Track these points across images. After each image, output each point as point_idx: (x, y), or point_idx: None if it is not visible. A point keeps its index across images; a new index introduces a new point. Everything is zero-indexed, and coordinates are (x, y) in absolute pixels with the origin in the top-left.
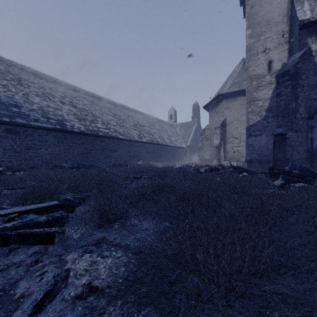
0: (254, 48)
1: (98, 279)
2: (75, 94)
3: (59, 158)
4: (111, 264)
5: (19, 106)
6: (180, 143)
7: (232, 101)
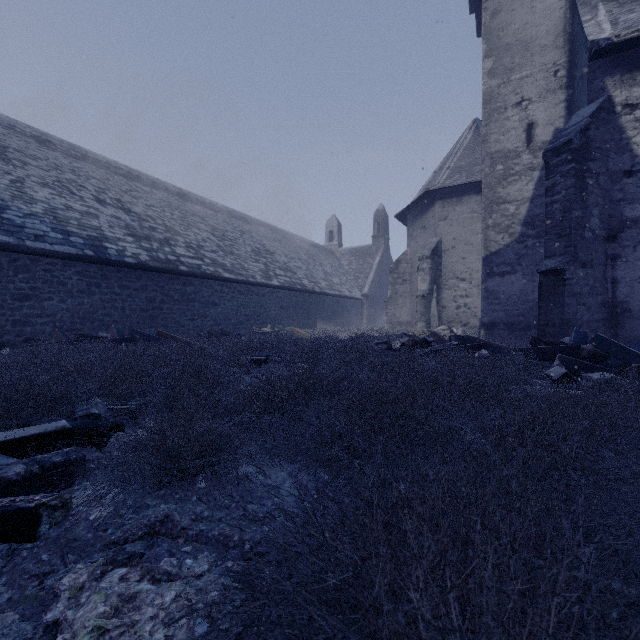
0: (499, 97)
1: None
2: (128, 184)
3: (91, 319)
4: (175, 605)
5: None
6: (349, 289)
7: (454, 204)
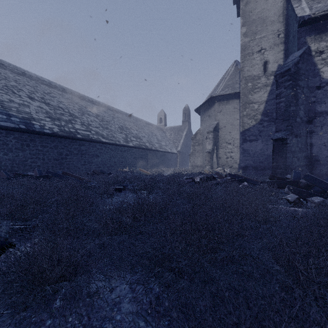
0: (249, 47)
1: None
2: (49, 89)
3: (23, 164)
4: None
5: None
6: (170, 148)
7: (225, 104)
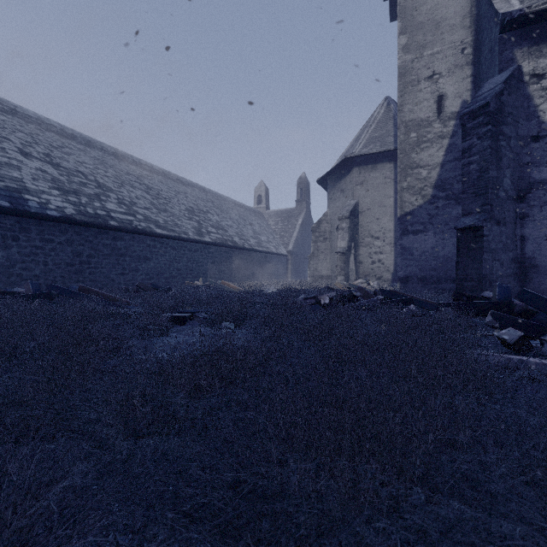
0: (413, 70)
1: None
2: (60, 141)
3: (7, 274)
4: None
5: None
6: (276, 246)
7: (369, 170)
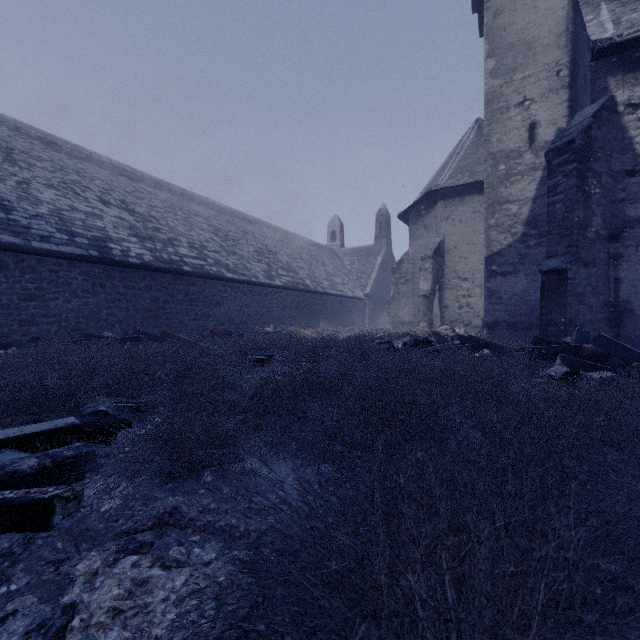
0: (502, 97)
1: (145, 636)
2: (132, 185)
3: (95, 319)
4: (185, 589)
5: (6, 208)
6: (352, 289)
7: (456, 204)
